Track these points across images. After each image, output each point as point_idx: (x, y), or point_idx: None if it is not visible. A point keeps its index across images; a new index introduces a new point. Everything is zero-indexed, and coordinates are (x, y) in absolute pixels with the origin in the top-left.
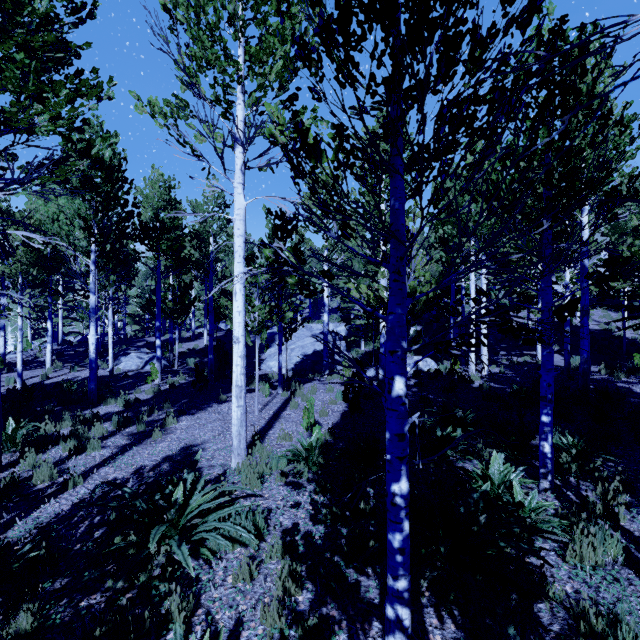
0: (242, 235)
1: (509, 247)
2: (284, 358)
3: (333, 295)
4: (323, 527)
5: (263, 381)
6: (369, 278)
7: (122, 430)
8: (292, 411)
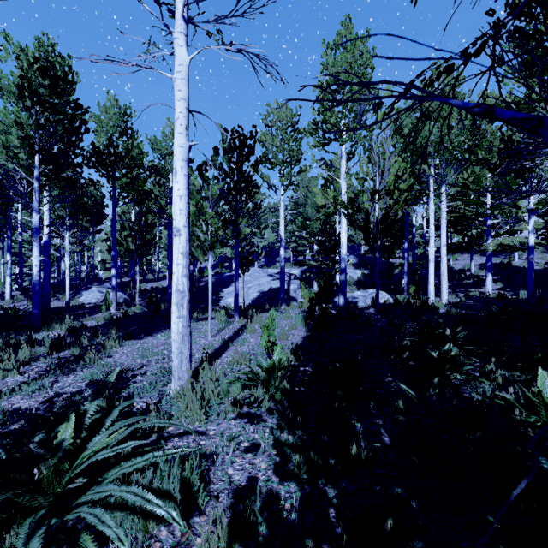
0: (184, 99)
1: (458, 186)
2: (242, 295)
3: (287, 243)
4: (296, 485)
5: (219, 309)
6: (321, 222)
7: (55, 354)
8: (249, 336)
